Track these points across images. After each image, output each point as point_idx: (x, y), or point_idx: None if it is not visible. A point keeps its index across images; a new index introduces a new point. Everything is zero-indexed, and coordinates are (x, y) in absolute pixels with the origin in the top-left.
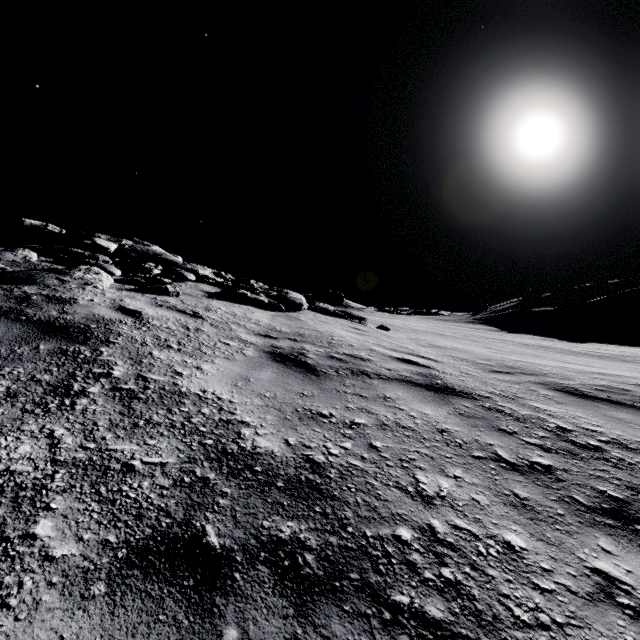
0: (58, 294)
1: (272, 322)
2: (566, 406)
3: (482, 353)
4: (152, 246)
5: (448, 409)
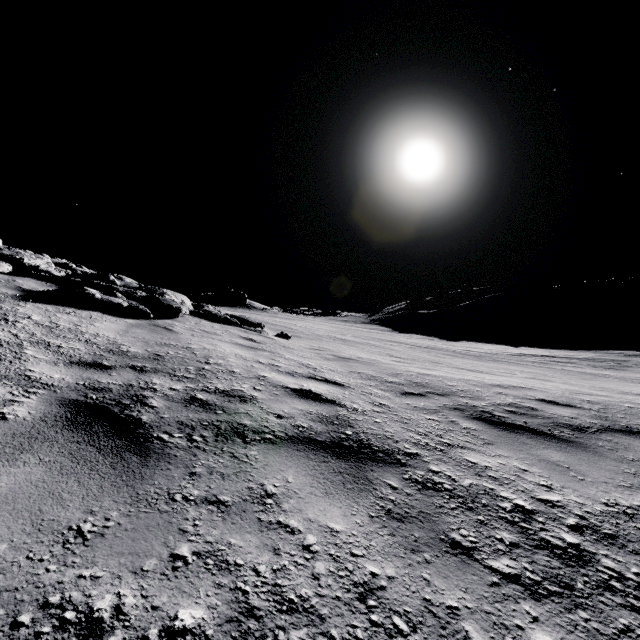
0: None
1: (121, 337)
2: (497, 448)
3: (388, 366)
4: None
5: (368, 504)
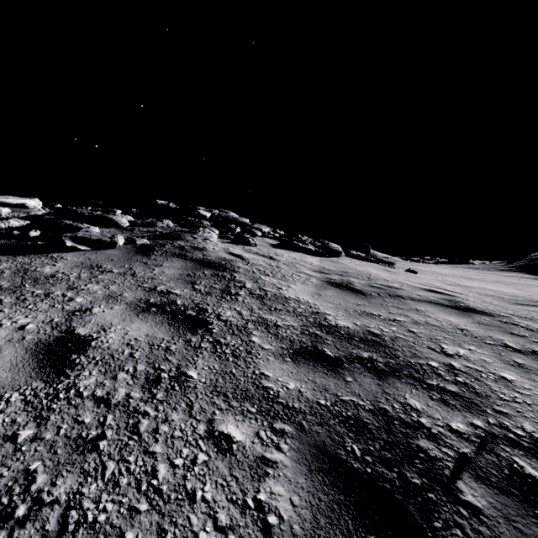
0: (196, 245)
1: (321, 264)
2: None
3: (509, 291)
4: (230, 213)
5: (468, 319)
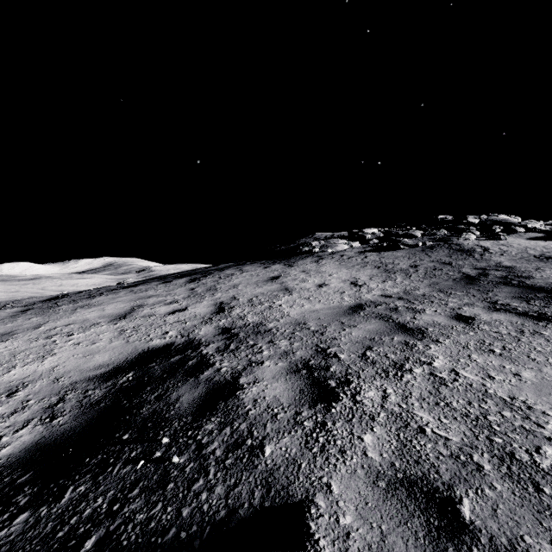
0: (458, 243)
1: None
2: None
3: None
4: (499, 216)
5: None
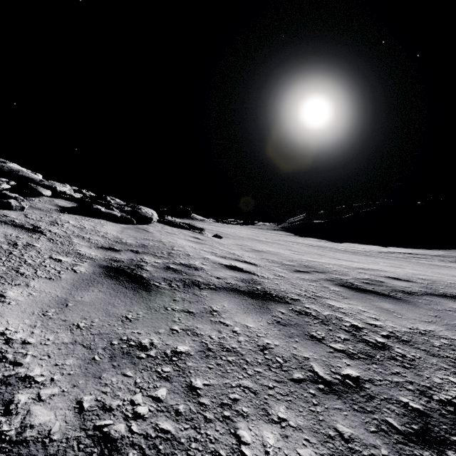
0: None
1: (120, 234)
2: (350, 300)
3: (287, 255)
4: (8, 163)
5: (267, 318)
